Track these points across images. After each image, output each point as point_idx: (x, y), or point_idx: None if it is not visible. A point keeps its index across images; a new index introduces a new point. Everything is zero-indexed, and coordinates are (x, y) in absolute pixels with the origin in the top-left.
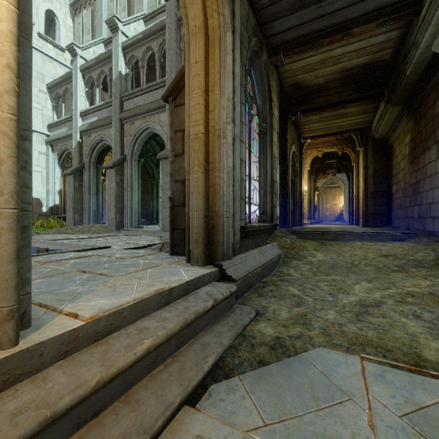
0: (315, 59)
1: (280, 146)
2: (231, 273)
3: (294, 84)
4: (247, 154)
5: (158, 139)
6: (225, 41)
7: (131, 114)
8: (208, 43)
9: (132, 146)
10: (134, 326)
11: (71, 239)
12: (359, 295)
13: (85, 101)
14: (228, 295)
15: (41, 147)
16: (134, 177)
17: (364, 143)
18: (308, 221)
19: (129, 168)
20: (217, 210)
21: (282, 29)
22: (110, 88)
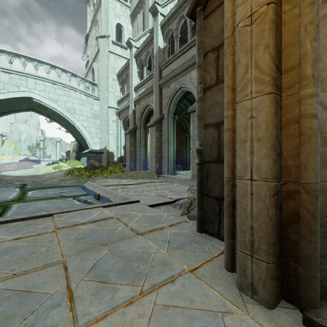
0: None
1: None
2: None
3: None
4: None
5: (190, 98)
6: None
7: (167, 79)
8: None
9: (168, 106)
10: None
11: (120, 184)
12: None
13: (137, 79)
14: None
15: (113, 117)
16: (169, 132)
17: None
18: None
19: (166, 125)
20: (309, 181)
21: None
22: (153, 63)
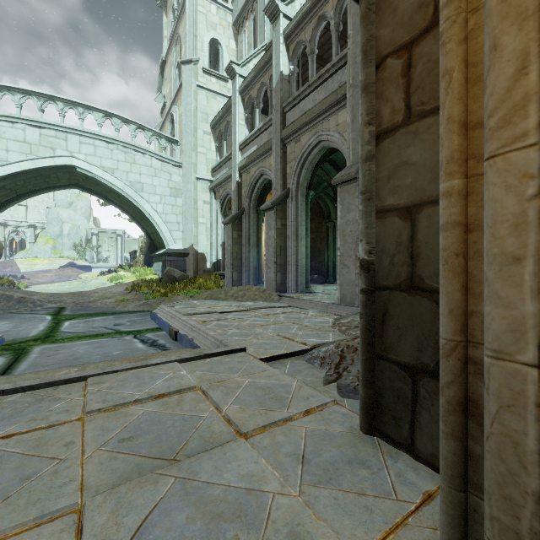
0: None
1: None
2: None
3: None
4: None
5: (335, 159)
6: None
7: (295, 128)
8: None
9: (297, 174)
10: None
11: (214, 312)
12: None
13: (244, 130)
14: None
15: (205, 196)
16: (299, 219)
17: None
18: None
19: (293, 207)
20: None
21: None
22: (271, 102)
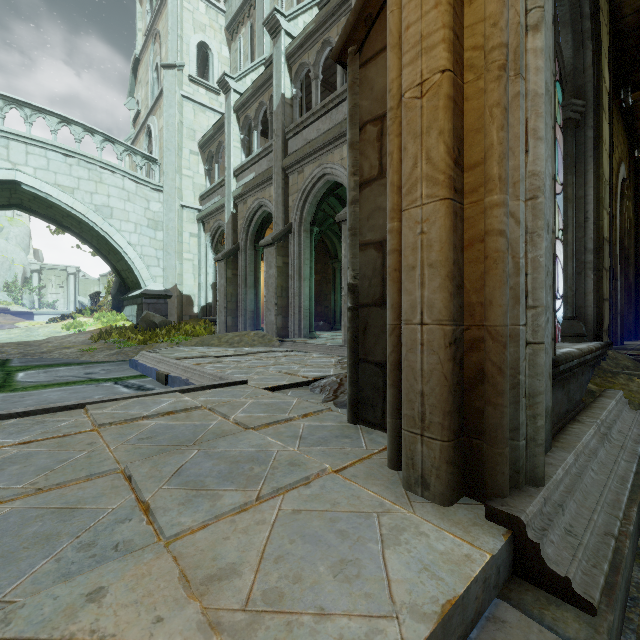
0: None
1: (609, 157)
2: (560, 557)
3: None
4: None
5: (341, 194)
6: None
7: (298, 157)
8: None
9: (301, 208)
10: None
11: (208, 356)
12: None
13: (240, 153)
14: None
15: (192, 227)
16: (303, 257)
17: None
18: None
19: (296, 244)
20: (495, 322)
21: None
22: (271, 125)
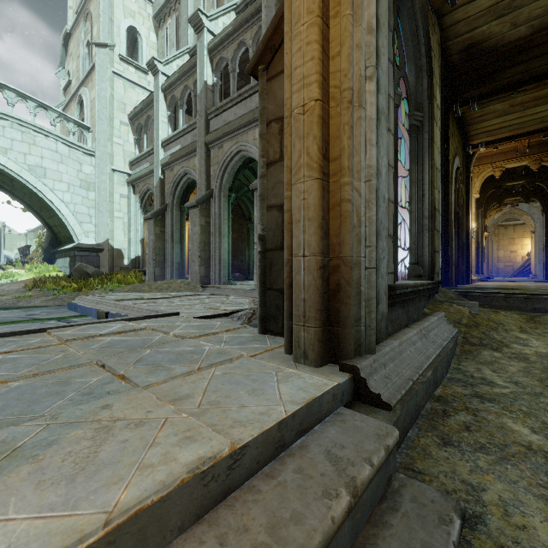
0: None
1: (442, 153)
2: (378, 386)
3: (469, 45)
4: None
5: (254, 167)
6: None
7: (218, 135)
8: None
9: (220, 177)
10: None
11: (141, 299)
12: None
13: (167, 127)
14: (383, 461)
15: (122, 189)
16: (222, 218)
17: None
18: (475, 276)
19: (216, 206)
20: (345, 254)
21: None
22: (195, 106)
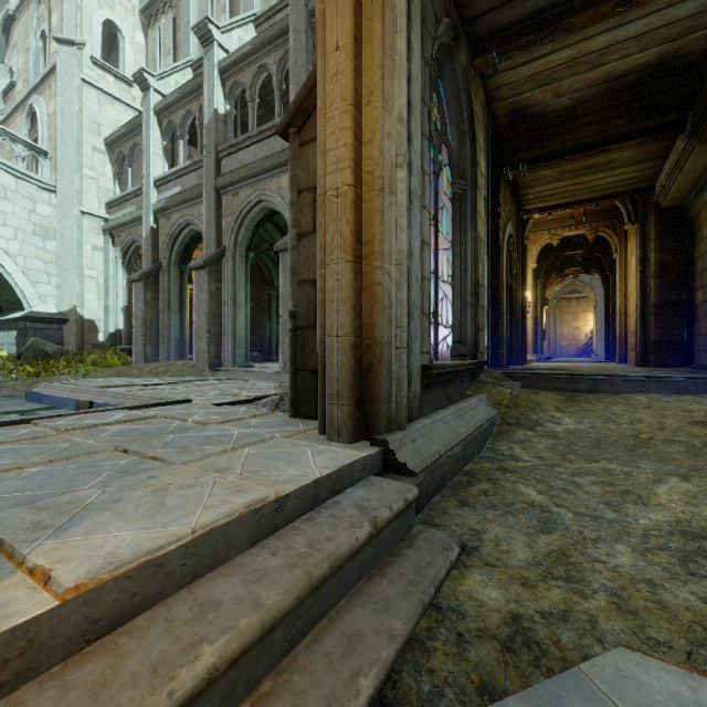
0: (557, 58)
1: (488, 222)
2: (405, 458)
3: (515, 110)
4: (432, 235)
5: (279, 220)
6: (393, 7)
7: (233, 179)
8: (361, 12)
9: (236, 232)
10: (191, 596)
11: (134, 385)
12: (673, 510)
13: (162, 162)
14: (402, 509)
15: (96, 239)
16: (238, 283)
17: (640, 216)
18: (533, 356)
19: (230, 268)
20: (377, 335)
21: (498, 2)
22: (201, 138)
